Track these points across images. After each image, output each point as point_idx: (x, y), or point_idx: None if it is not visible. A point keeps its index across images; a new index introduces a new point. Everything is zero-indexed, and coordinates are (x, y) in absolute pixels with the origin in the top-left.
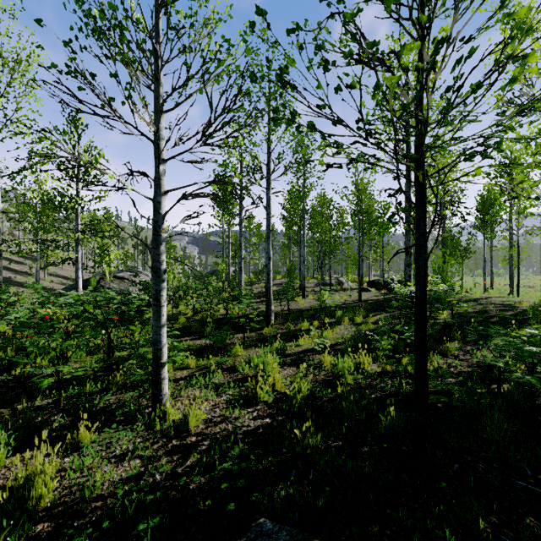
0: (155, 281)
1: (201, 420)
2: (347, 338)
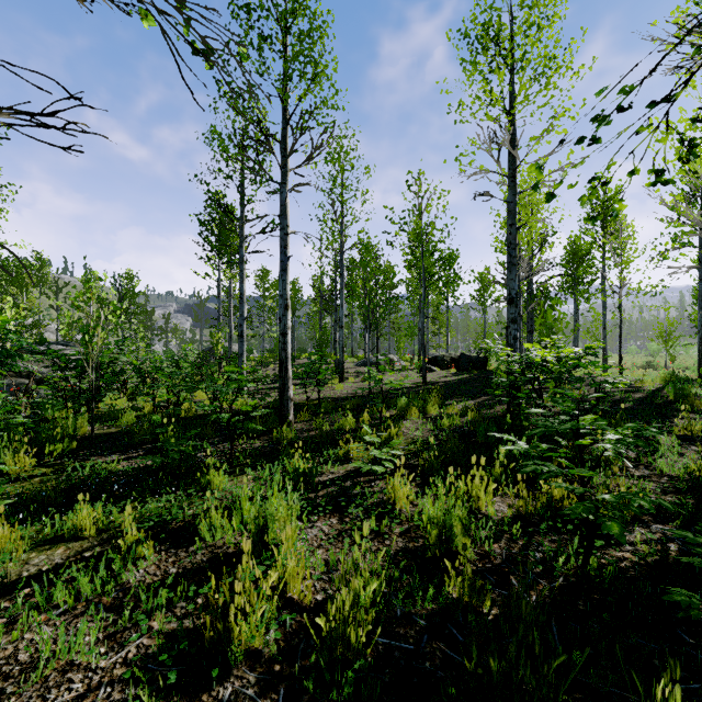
0: None
1: None
2: (424, 443)
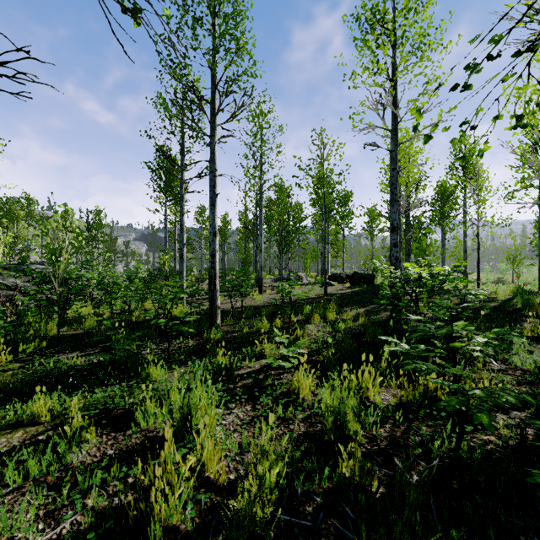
0: None
1: None
2: (324, 343)
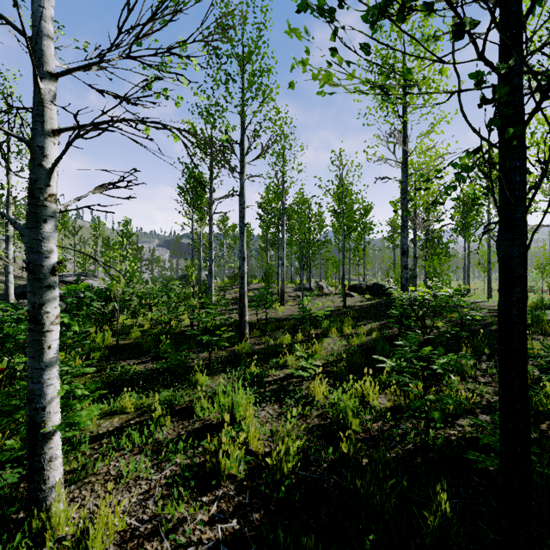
0: (33, 286)
1: (115, 533)
2: (339, 355)
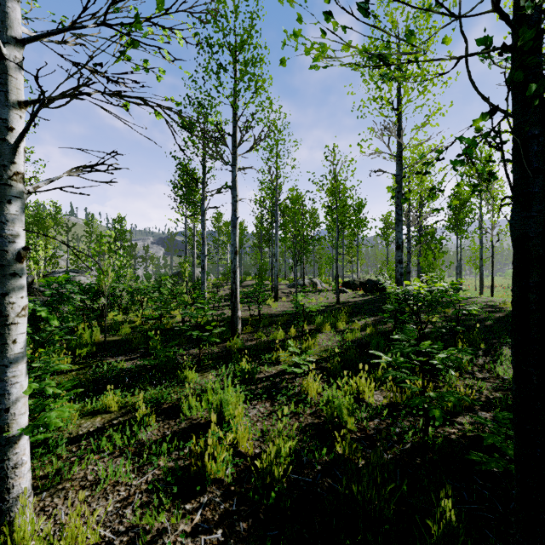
0: None
1: None
2: (333, 351)
